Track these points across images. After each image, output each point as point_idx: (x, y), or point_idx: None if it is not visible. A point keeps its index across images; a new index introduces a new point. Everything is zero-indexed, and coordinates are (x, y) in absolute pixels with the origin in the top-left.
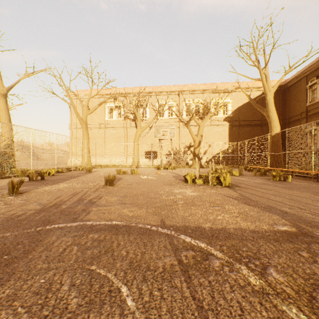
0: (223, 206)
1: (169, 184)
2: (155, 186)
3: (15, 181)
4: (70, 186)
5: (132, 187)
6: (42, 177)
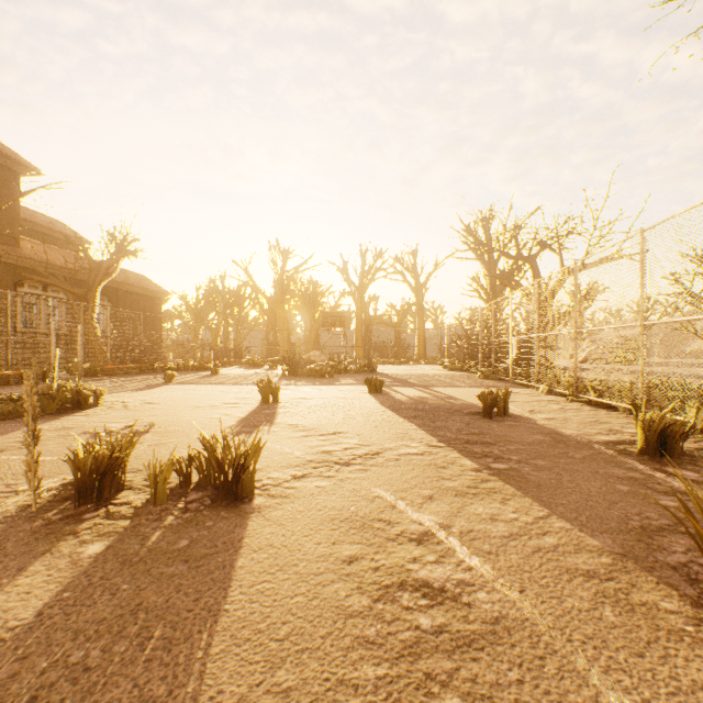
0: (176, 388)
1: (147, 404)
2: (187, 401)
3: (375, 379)
4: (340, 401)
5: (231, 399)
6: (490, 409)
